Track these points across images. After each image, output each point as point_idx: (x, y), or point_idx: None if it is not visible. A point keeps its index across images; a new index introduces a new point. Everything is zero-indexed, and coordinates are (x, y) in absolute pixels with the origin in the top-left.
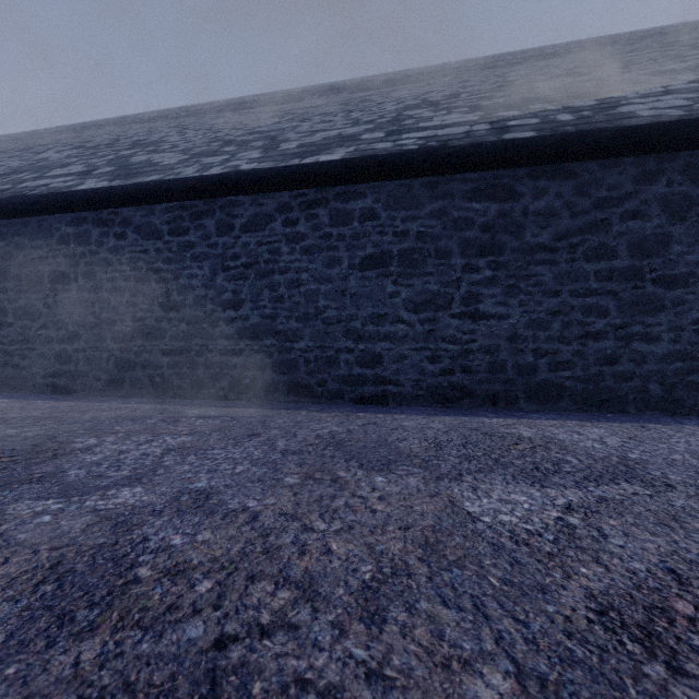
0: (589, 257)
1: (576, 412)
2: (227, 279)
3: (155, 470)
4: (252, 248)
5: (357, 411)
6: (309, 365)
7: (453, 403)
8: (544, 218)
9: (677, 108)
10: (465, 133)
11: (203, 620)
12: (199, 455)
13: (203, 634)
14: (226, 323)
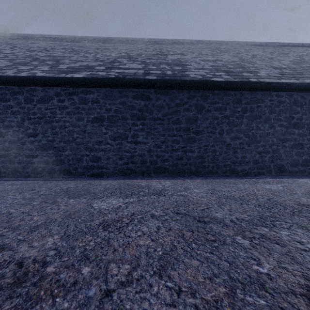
0: (174, 123)
1: (170, 177)
2: (30, 123)
3: None
4: (43, 110)
5: (88, 179)
6: (69, 161)
7: (128, 175)
8: (159, 108)
9: (201, 75)
10: (134, 73)
11: None
12: None
13: None
14: (29, 143)
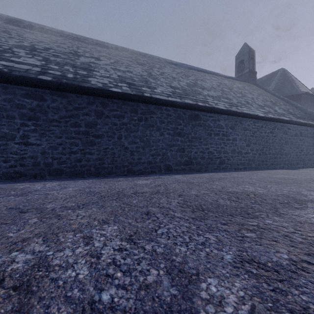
0: (72, 126)
1: (67, 178)
2: None
3: None
4: None
5: None
6: None
7: (16, 179)
8: (56, 110)
9: (103, 84)
10: (26, 70)
11: None
12: None
13: None
14: None
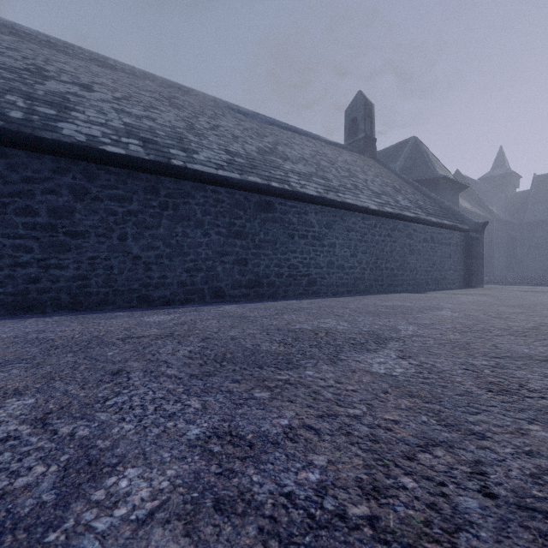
0: (18, 213)
1: (8, 316)
2: None
3: None
4: None
5: None
6: None
7: None
8: None
9: (88, 136)
10: None
11: None
12: None
13: None
14: None
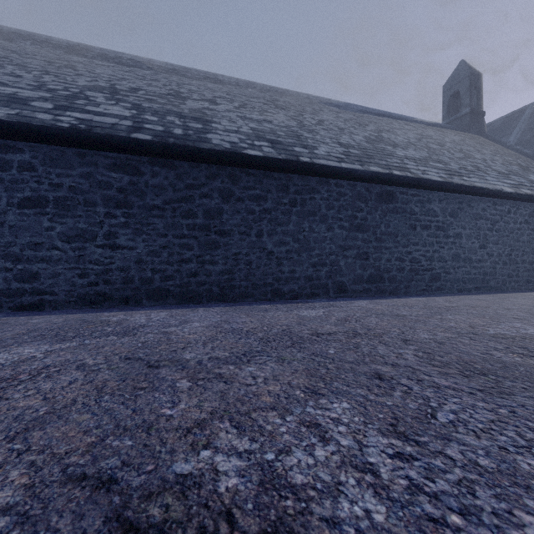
0: (183, 216)
1: (176, 305)
2: None
3: None
4: None
5: (6, 316)
6: None
7: (98, 305)
8: (158, 190)
9: (230, 143)
10: (112, 125)
11: None
12: None
13: None
14: None
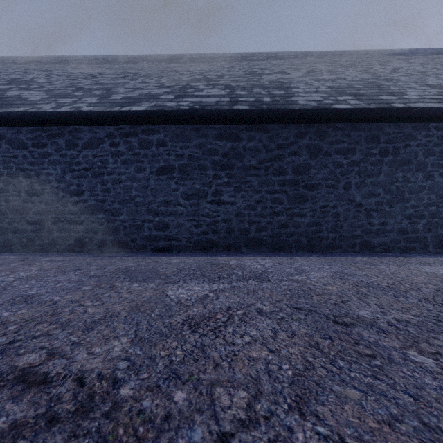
0: (274, 173)
1: (268, 253)
2: (73, 177)
3: (6, 288)
4: (90, 158)
5: (152, 255)
6: (126, 230)
7: (208, 250)
8: (253, 152)
9: (316, 102)
10: (216, 102)
11: (7, 337)
12: (37, 280)
13: (5, 340)
14: (72, 204)
